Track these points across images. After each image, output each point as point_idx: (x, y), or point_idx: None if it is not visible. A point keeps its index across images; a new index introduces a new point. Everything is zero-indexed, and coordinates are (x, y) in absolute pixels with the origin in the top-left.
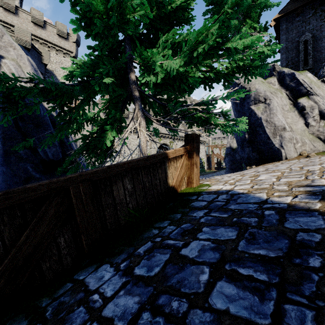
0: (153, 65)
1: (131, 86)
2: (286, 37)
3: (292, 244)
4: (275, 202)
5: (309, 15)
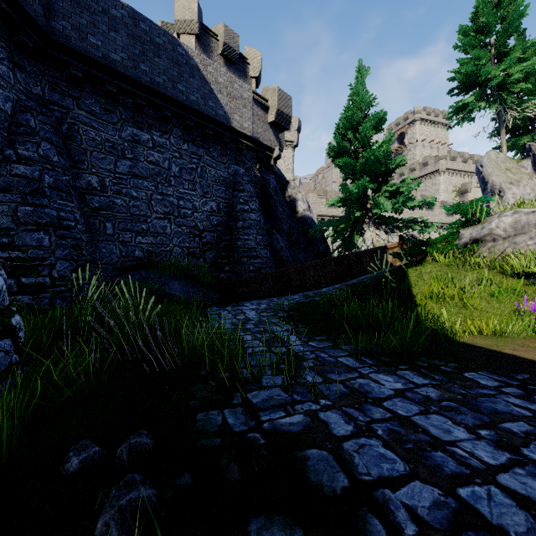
0: (379, 205)
1: (367, 211)
2: None
3: None
4: None
5: None
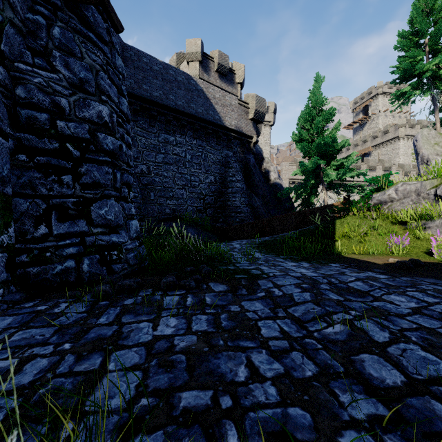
0: (328, 175)
1: (320, 179)
2: None
3: None
4: None
5: None
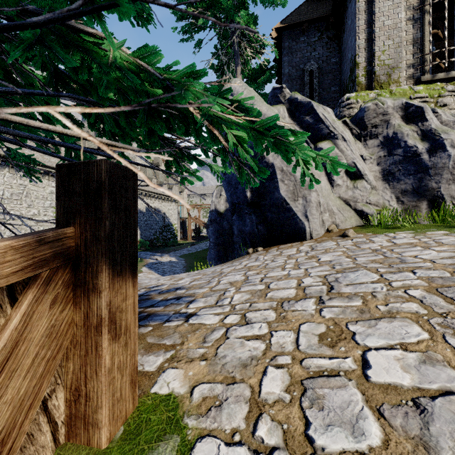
0: None
1: None
2: (289, 59)
3: None
4: None
5: (314, 38)
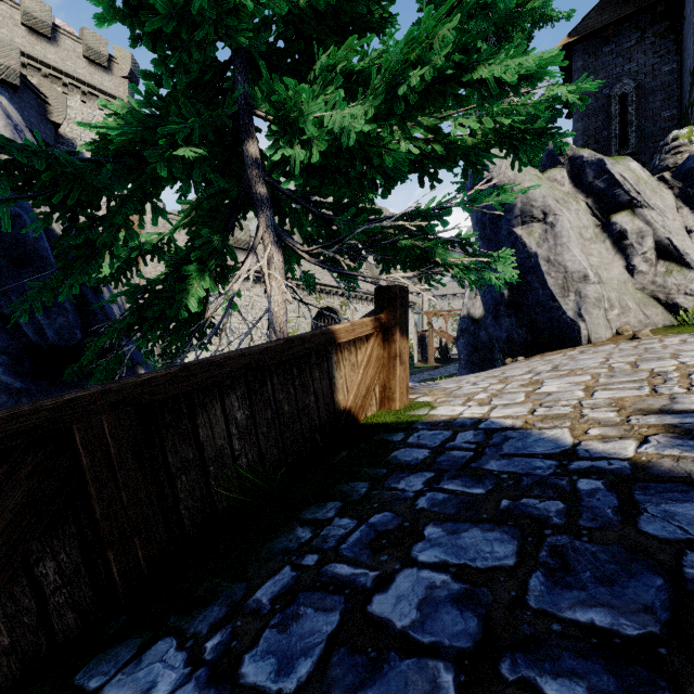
0: (300, 122)
1: (248, 172)
2: None
3: (679, 593)
4: (597, 454)
5: (629, 42)
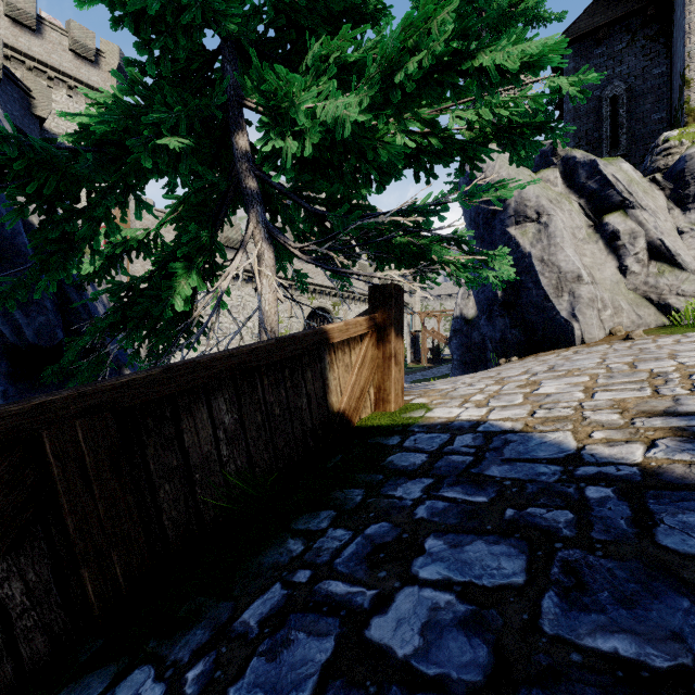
0: (291, 112)
1: (238, 166)
2: None
3: None
4: (604, 459)
5: (620, 45)
